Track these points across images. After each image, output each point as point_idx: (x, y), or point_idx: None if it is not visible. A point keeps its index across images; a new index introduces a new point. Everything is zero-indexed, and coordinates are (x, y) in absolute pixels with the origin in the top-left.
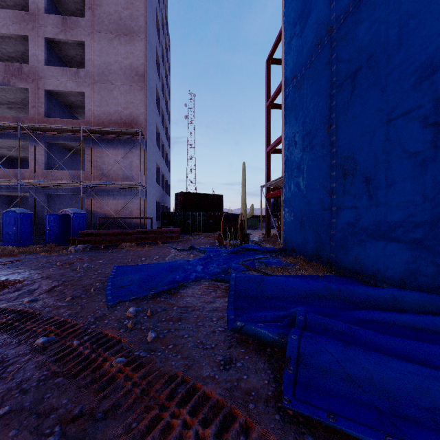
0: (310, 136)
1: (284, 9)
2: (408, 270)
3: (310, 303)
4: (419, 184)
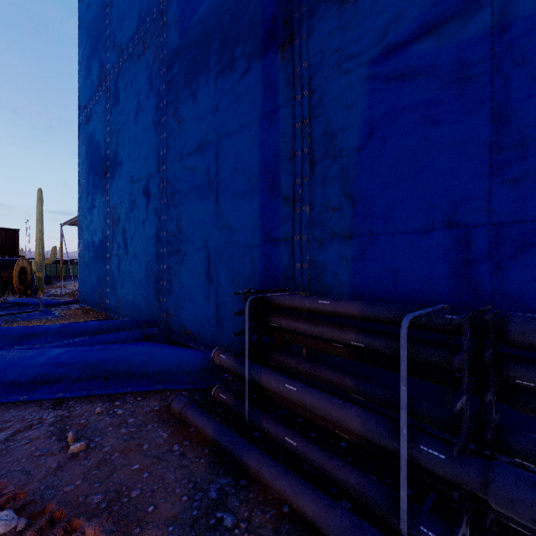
0: (95, 178)
1: (78, 22)
2: (139, 306)
3: (20, 345)
4: (143, 239)
